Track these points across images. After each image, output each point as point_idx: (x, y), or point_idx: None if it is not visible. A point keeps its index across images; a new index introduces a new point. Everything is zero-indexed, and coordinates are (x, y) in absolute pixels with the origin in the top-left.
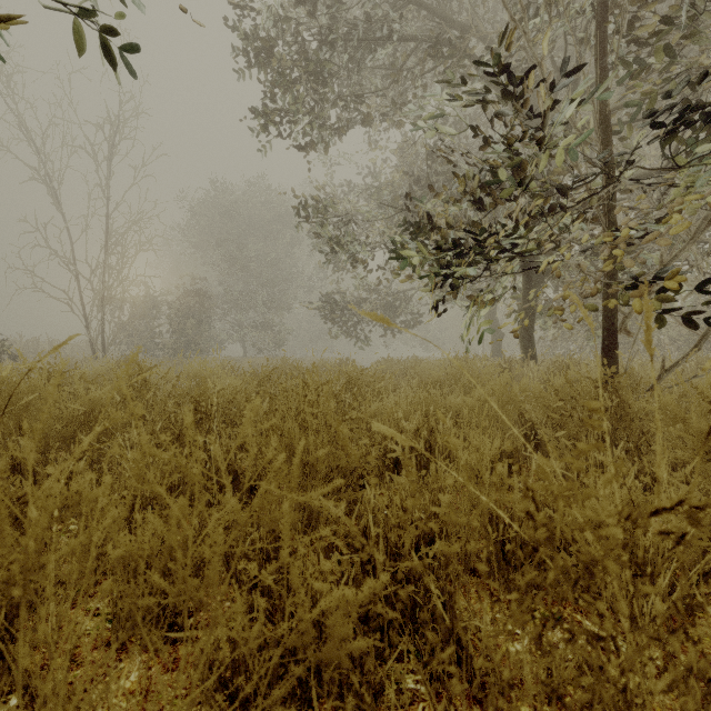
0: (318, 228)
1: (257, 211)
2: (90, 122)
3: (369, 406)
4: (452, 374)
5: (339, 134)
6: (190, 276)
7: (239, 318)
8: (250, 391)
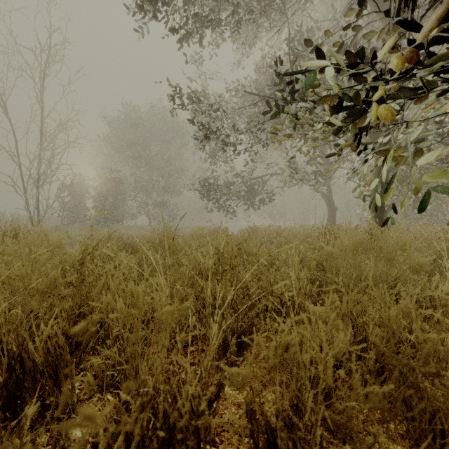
0: (193, 112)
1: (157, 124)
2: (23, 46)
3: (250, 300)
4: (351, 248)
5: (212, 27)
6: (109, 168)
7: (144, 198)
8: (50, 284)
